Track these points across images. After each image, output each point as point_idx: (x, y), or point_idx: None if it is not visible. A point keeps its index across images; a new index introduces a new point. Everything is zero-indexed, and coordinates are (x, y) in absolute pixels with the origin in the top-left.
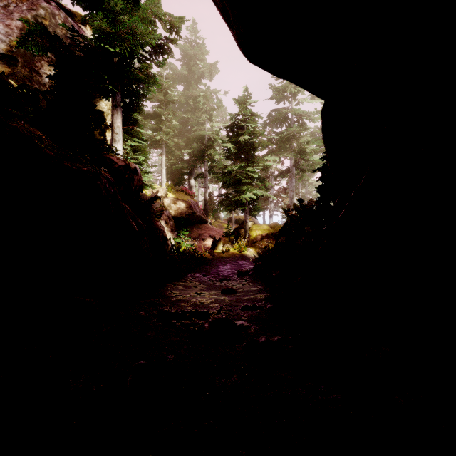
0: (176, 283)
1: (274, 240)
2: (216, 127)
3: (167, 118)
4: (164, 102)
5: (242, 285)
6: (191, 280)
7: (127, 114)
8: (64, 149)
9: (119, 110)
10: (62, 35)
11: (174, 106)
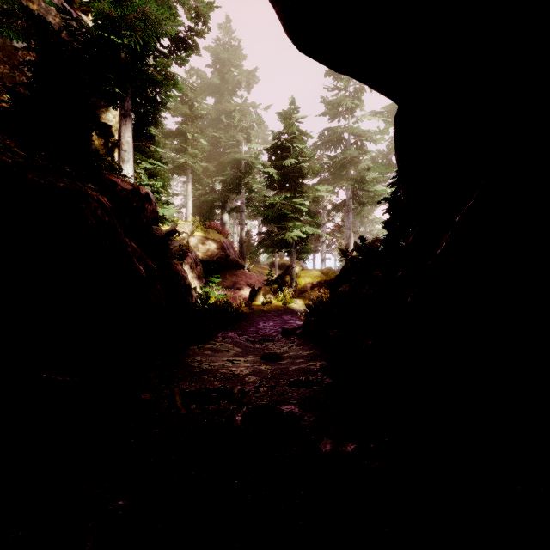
0: (202, 345)
1: (327, 289)
2: (256, 150)
3: (193, 137)
4: (189, 117)
5: (289, 348)
6: (222, 341)
7: (141, 128)
8: (34, 159)
9: (128, 121)
10: (55, 24)
11: (203, 123)
